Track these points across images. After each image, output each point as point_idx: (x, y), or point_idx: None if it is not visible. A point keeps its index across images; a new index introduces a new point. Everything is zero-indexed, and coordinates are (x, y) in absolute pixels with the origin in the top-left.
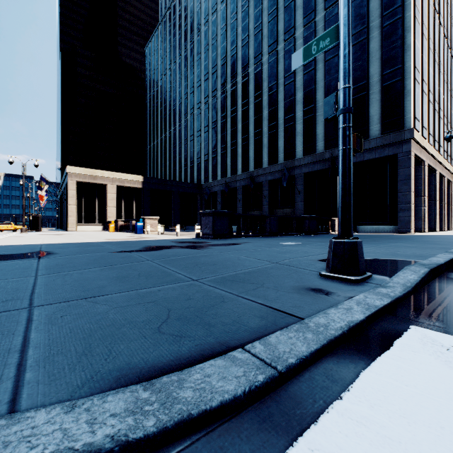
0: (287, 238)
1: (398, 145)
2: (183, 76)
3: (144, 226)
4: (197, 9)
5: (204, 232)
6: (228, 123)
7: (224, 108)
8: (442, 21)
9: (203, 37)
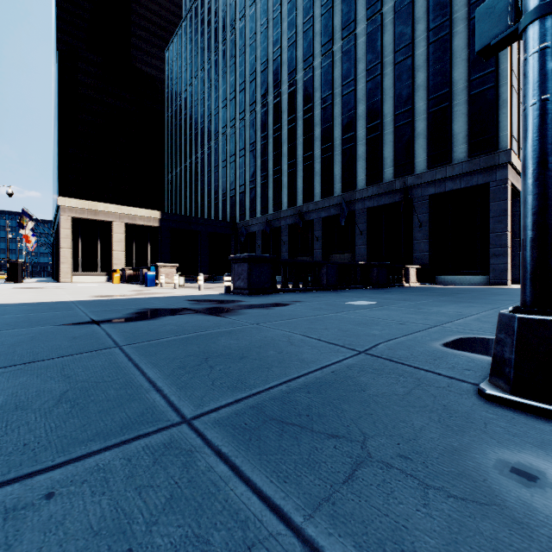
0: (353, 294)
1: (490, 171)
2: (213, 85)
3: (157, 277)
4: (230, 1)
5: (237, 285)
6: (270, 145)
7: (264, 126)
8: None
9: (238, 36)
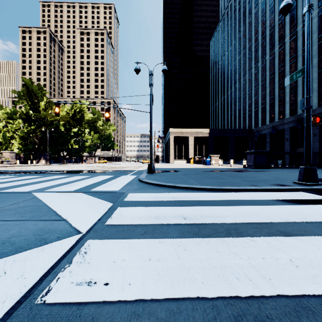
0: (319, 170)
1: None
2: (237, 52)
3: (210, 161)
4: None
5: (248, 164)
6: (275, 78)
7: (271, 67)
8: None
9: (253, 18)
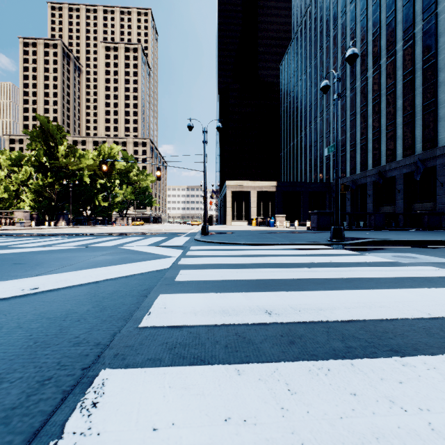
0: (380, 232)
1: None
2: (313, 83)
3: (275, 222)
4: (325, 17)
5: (312, 226)
6: (357, 120)
7: (352, 106)
8: None
9: (332, 42)
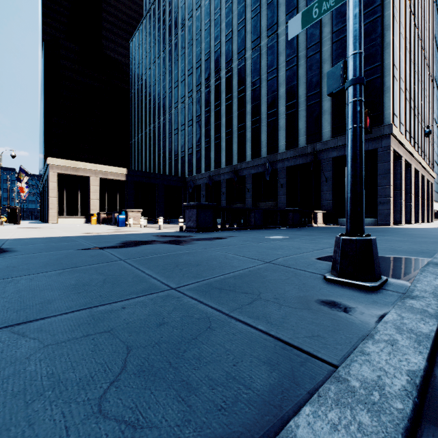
0: (273, 232)
1: (377, 140)
2: (168, 70)
3: (127, 219)
4: (181, 4)
5: (188, 225)
6: (212, 117)
7: (207, 102)
8: (416, 23)
9: (187, 32)
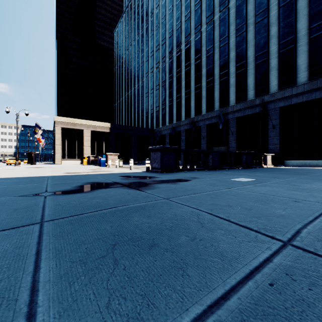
0: (232, 172)
1: None
2: (141, 49)
3: (107, 161)
4: None
5: (153, 166)
6: (174, 81)
7: (171, 70)
8: None
9: (155, 18)
